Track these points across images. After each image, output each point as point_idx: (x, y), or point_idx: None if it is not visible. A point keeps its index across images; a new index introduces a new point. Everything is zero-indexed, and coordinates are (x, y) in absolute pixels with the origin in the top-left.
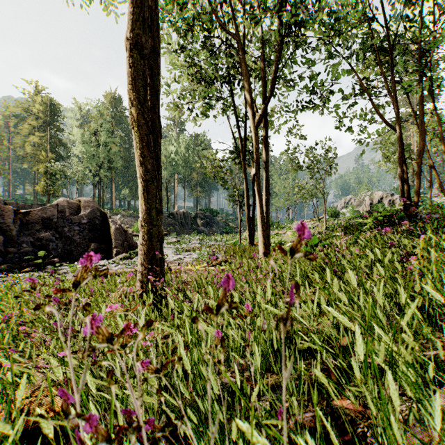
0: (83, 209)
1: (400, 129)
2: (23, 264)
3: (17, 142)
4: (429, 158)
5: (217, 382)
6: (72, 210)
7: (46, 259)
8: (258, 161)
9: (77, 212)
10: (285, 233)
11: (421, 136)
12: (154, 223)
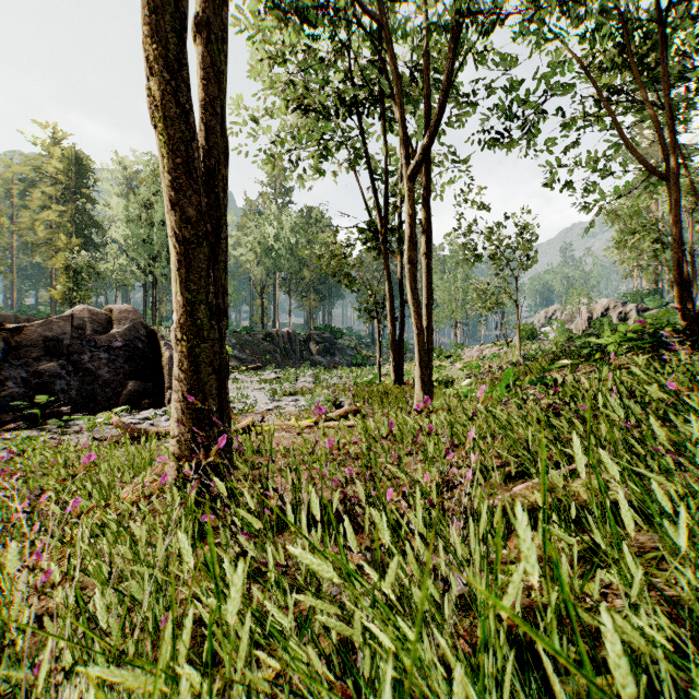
0: (117, 324)
1: (677, 169)
2: (7, 417)
3: (23, 220)
4: None
5: None
6: (98, 325)
7: (48, 407)
8: (412, 238)
9: (106, 329)
10: (452, 365)
11: None
12: (203, 334)
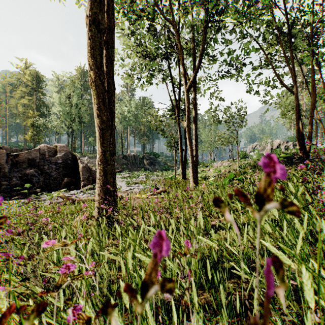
0: (59, 152)
1: (297, 91)
2: (13, 193)
3: (11, 103)
4: (317, 114)
5: (153, 319)
6: (51, 153)
7: (30, 189)
8: (189, 116)
9: (54, 154)
10: (208, 170)
11: (312, 97)
12: (108, 162)
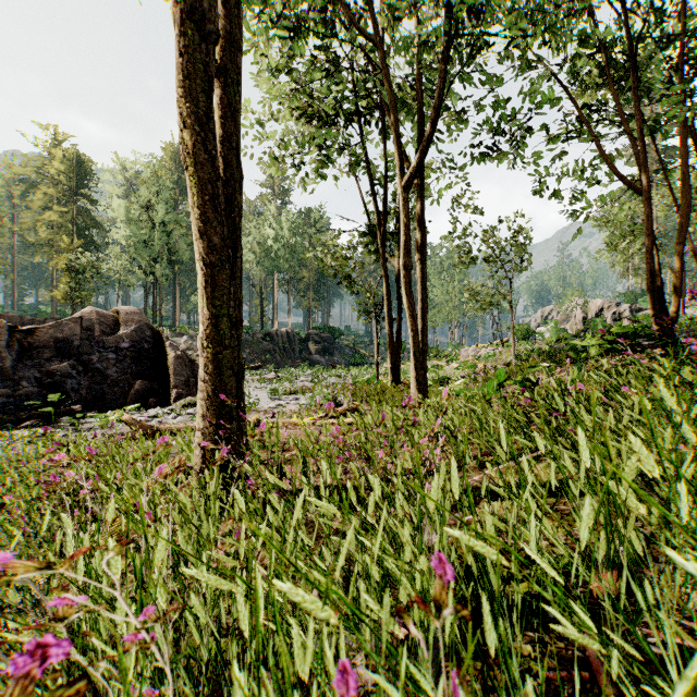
0: (124, 325)
1: (649, 187)
2: (23, 415)
3: (24, 221)
4: (688, 240)
5: None
6: (105, 327)
7: (60, 405)
8: (407, 245)
9: (113, 330)
10: (449, 364)
11: (683, 199)
12: (225, 342)
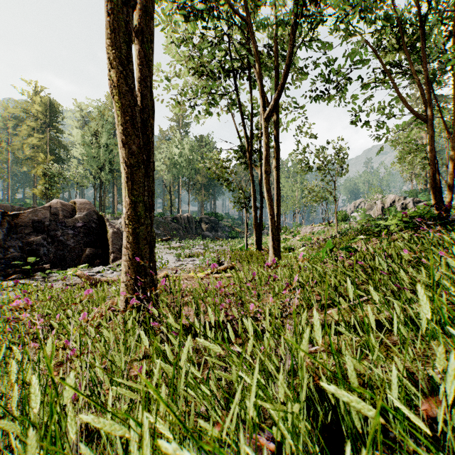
0: (78, 212)
1: (432, 116)
2: (10, 271)
3: (15, 144)
4: None
5: None
6: (66, 212)
7: (35, 265)
8: (267, 158)
9: (72, 215)
10: (293, 238)
11: (454, 125)
12: (141, 221)
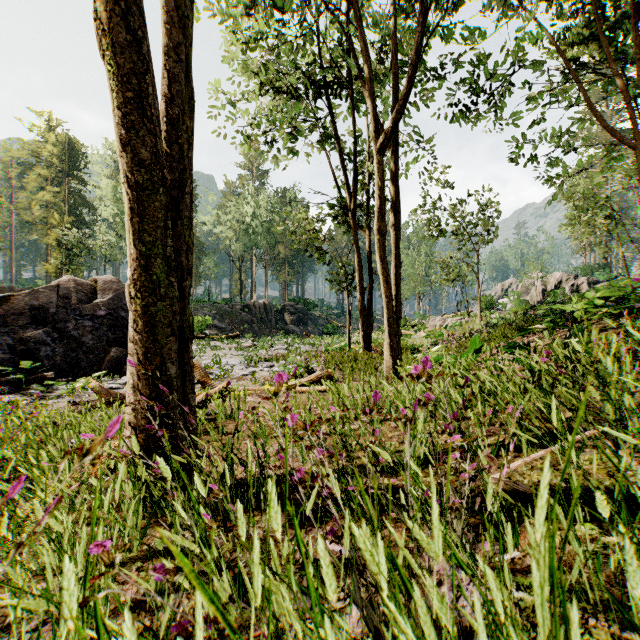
0: (101, 294)
1: None
2: None
3: (21, 201)
4: None
5: None
6: (83, 295)
7: (33, 372)
8: (381, 209)
9: (91, 298)
10: (417, 333)
11: None
12: (160, 291)
